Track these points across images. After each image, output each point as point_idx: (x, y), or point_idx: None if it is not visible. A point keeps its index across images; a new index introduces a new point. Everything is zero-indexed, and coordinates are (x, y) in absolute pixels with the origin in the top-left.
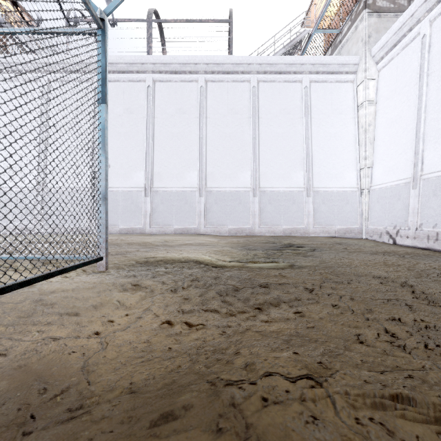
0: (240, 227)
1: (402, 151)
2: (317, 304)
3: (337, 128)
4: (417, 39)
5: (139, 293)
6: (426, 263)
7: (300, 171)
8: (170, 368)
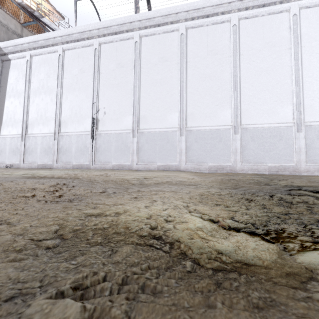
0: (220, 165)
1: None
2: None
3: None
4: None
5: None
6: None
7: (288, 105)
8: None
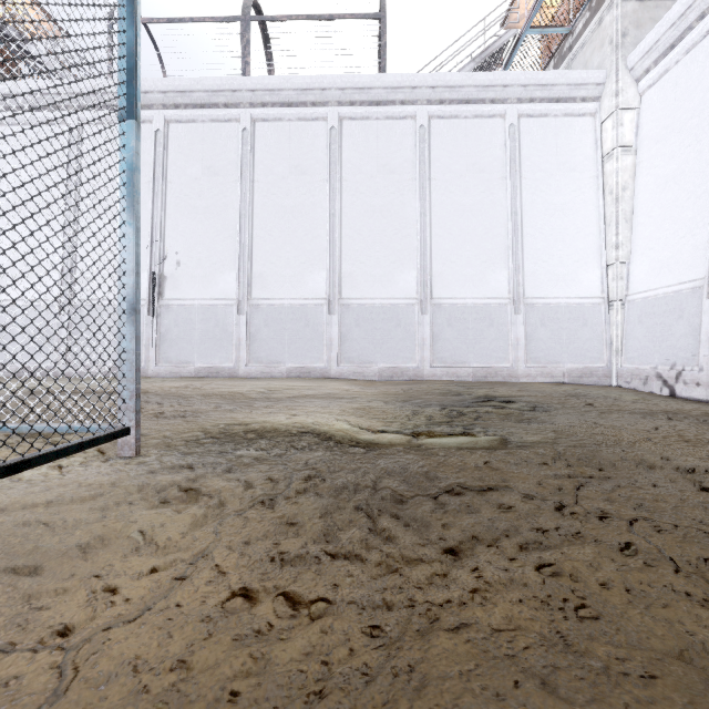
0: (398, 366)
1: (685, 232)
2: (582, 541)
3: (566, 195)
4: None
5: (193, 509)
6: None
7: (502, 269)
8: None
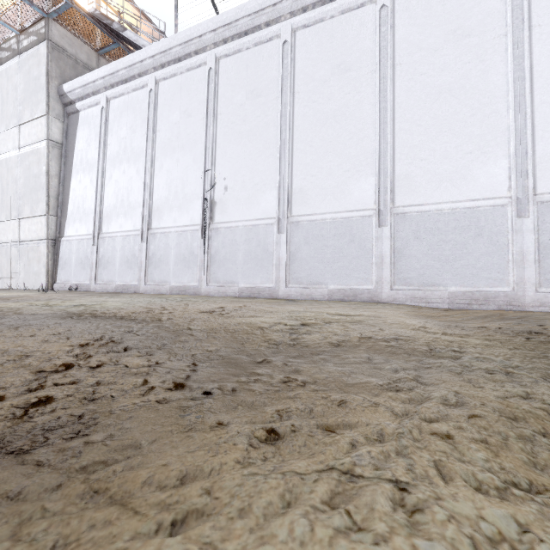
0: (478, 290)
1: None
2: None
3: None
4: None
5: None
6: None
7: None
8: None
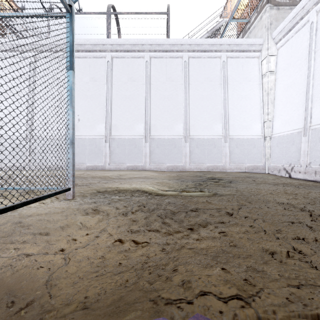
0: (175, 165)
1: (295, 108)
2: (236, 225)
3: (247, 92)
4: (307, 25)
5: (98, 216)
6: (316, 192)
7: (220, 123)
8: (119, 283)
